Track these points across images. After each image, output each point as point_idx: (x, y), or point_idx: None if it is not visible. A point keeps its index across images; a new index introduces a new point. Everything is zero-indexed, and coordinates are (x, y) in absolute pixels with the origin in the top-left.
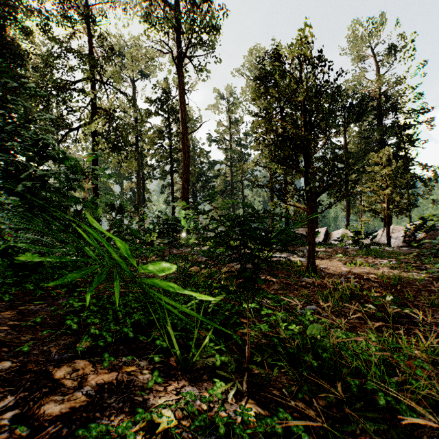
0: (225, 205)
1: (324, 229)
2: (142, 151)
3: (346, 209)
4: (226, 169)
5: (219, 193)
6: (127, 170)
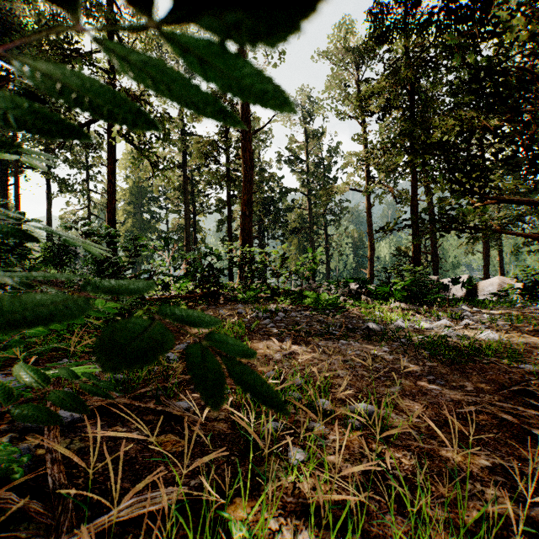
0: (301, 248)
1: (465, 277)
2: (192, 177)
3: (484, 250)
4: (303, 200)
5: (294, 230)
6: (172, 201)
